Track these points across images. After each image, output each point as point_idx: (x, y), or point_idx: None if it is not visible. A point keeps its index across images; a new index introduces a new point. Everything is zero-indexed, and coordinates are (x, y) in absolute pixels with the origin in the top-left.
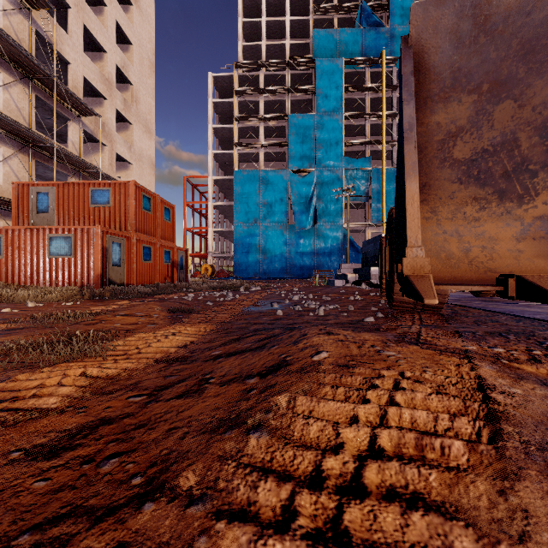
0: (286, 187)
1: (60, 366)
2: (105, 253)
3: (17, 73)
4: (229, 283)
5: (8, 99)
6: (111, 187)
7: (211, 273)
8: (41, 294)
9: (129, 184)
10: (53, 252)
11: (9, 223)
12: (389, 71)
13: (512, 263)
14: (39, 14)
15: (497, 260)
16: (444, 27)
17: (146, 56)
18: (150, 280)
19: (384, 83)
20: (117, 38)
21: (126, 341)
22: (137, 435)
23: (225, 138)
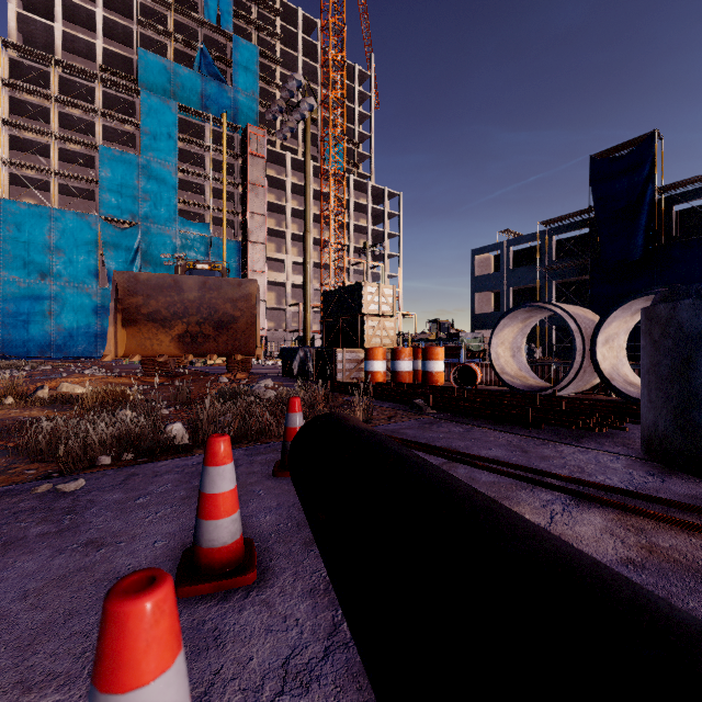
0: (96, 238)
1: None
2: None
3: None
4: (3, 364)
5: None
6: None
7: None
8: None
9: None
10: None
11: None
12: (231, 136)
13: (166, 350)
14: None
15: (162, 349)
16: (126, 279)
17: None
18: None
19: (225, 149)
20: None
21: None
22: None
23: None
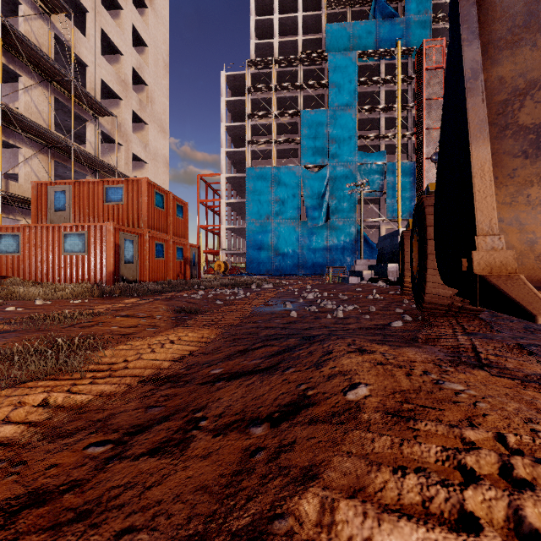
0: (298, 183)
1: (26, 385)
2: (118, 249)
3: (37, 76)
4: (241, 280)
5: (29, 102)
6: (125, 184)
7: (223, 270)
8: (52, 291)
9: (142, 181)
10: (67, 249)
11: (30, 221)
12: (404, 62)
13: None
14: (58, 18)
15: None
16: None
17: (161, 57)
18: (162, 277)
19: (400, 75)
20: (133, 41)
21: (115, 350)
22: (68, 540)
23: (238, 136)
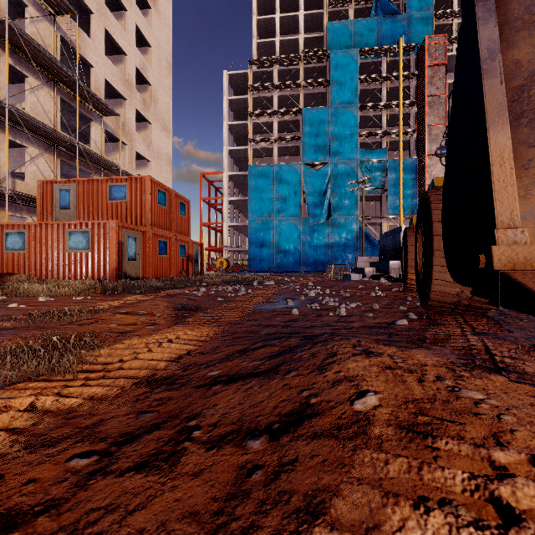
0: (300, 180)
1: (16, 387)
2: (121, 247)
3: (43, 77)
4: (243, 277)
5: (35, 102)
6: (128, 182)
7: (226, 267)
8: (55, 288)
9: (145, 179)
10: (72, 246)
11: (36, 219)
12: (406, 59)
13: None
14: (64, 20)
15: None
16: None
17: (164, 57)
18: (165, 274)
19: (401, 71)
20: (137, 42)
21: (111, 349)
22: None
23: (240, 134)
